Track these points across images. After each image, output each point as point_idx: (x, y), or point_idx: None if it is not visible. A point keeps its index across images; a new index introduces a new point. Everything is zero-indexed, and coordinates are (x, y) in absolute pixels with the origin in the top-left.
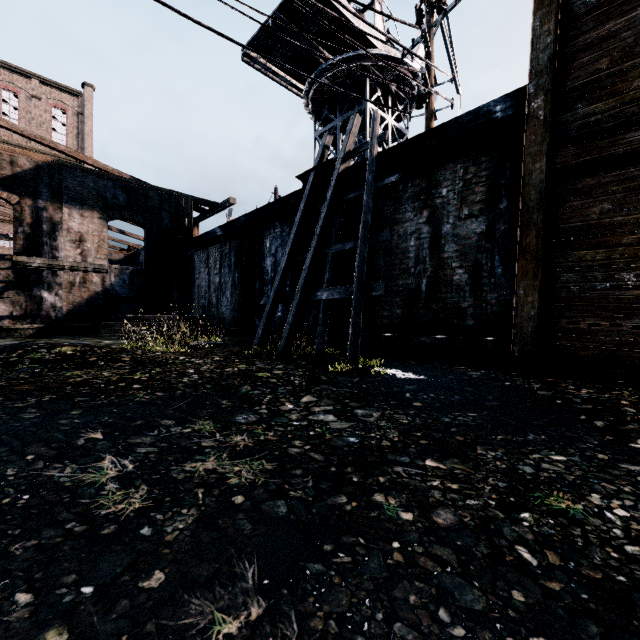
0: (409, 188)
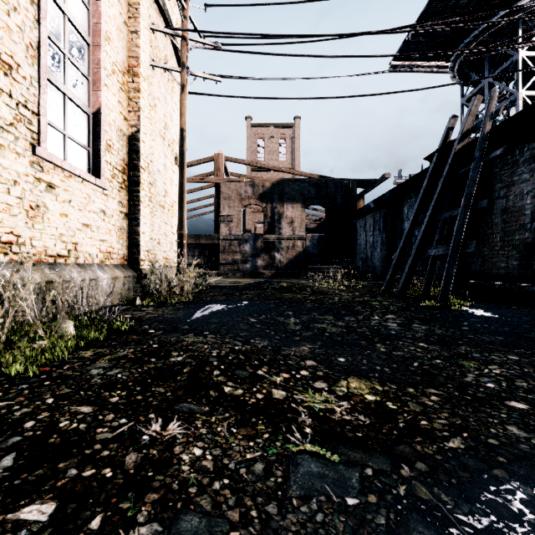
0: (525, 152)
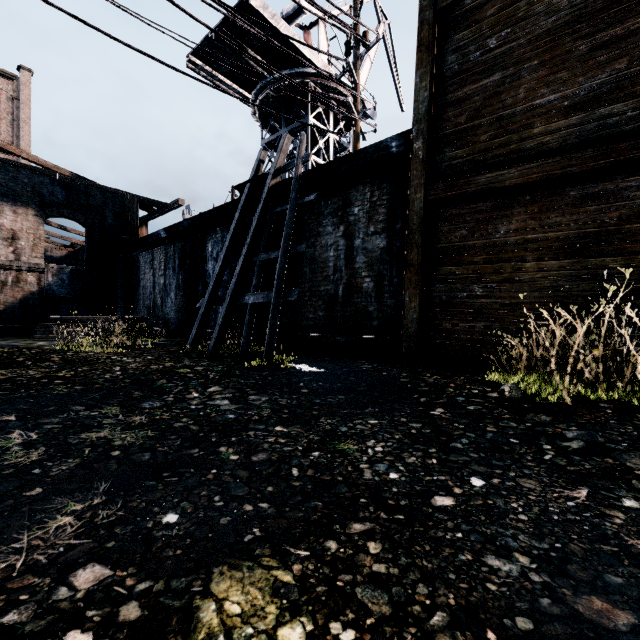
0: (329, 205)
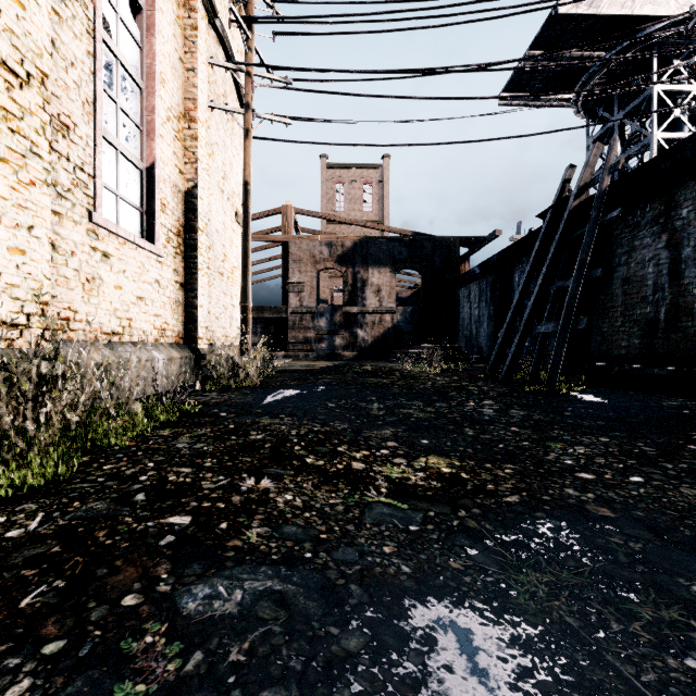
0: (647, 213)
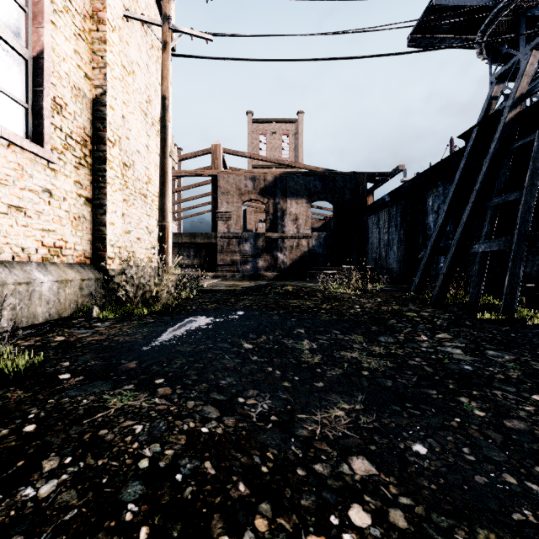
0: None
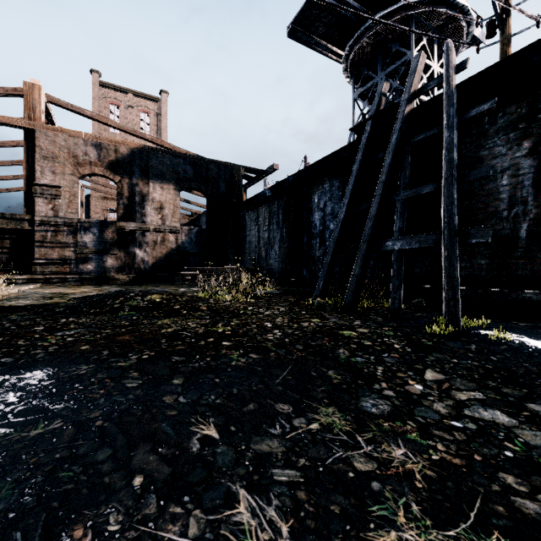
0: (499, 118)
